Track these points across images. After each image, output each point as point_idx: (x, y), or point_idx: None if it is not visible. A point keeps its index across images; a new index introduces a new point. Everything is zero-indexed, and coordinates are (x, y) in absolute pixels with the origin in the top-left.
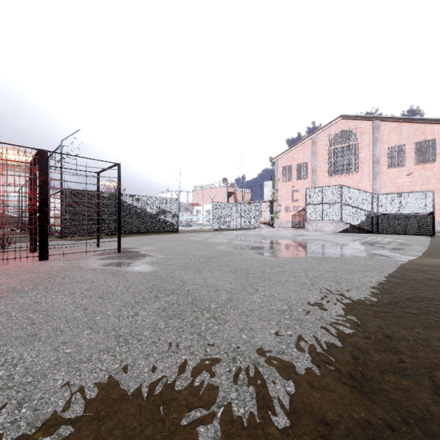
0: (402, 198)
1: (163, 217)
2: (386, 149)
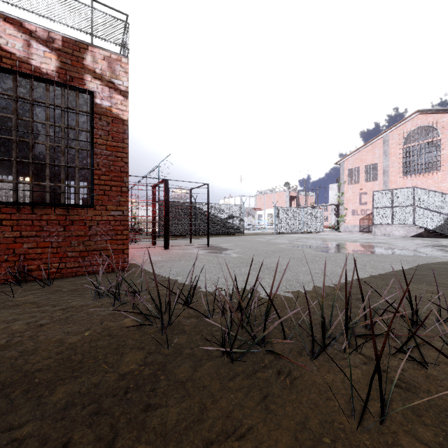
0: None
1: (232, 221)
2: None
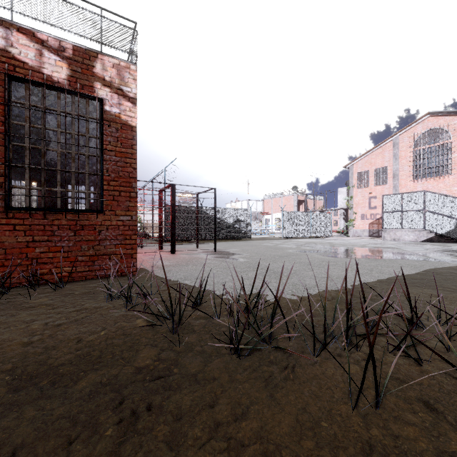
0: None
1: (238, 226)
2: None
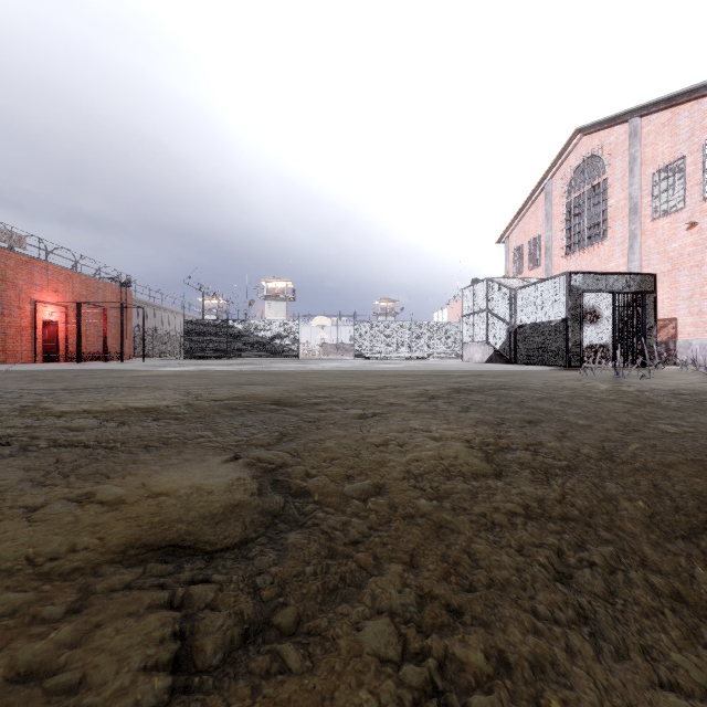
0: (537, 293)
1: (280, 342)
2: (651, 177)
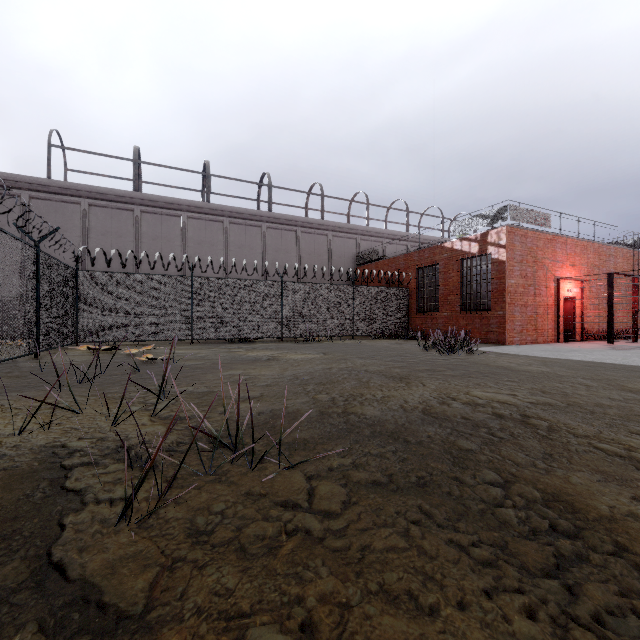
0: None
1: None
2: None
